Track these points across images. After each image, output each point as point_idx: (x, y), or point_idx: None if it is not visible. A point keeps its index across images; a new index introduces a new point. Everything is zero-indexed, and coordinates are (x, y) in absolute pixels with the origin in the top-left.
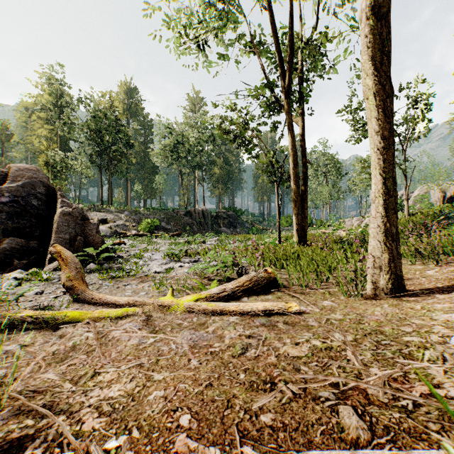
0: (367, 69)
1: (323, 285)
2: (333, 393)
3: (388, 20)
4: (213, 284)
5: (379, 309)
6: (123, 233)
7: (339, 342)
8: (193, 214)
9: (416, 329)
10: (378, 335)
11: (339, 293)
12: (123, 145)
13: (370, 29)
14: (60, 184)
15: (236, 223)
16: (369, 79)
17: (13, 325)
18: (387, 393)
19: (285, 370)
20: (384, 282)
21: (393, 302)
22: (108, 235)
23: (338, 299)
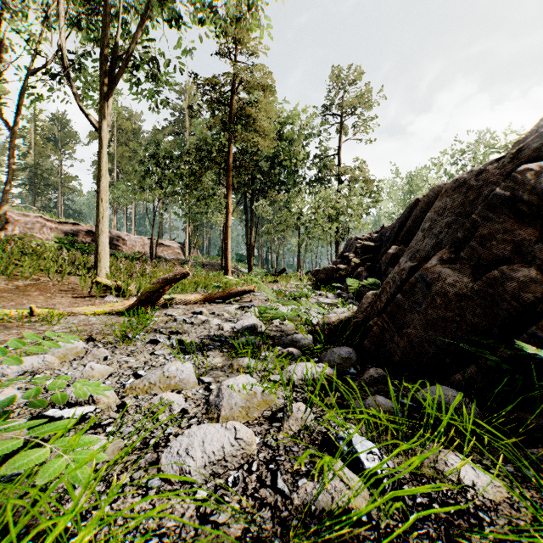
0: None
1: None
2: None
3: None
4: None
5: None
6: None
7: None
8: None
9: None
10: None
11: None
12: None
13: None
14: None
15: None
16: None
17: None
18: None
19: None
20: None
21: None
22: None
23: None
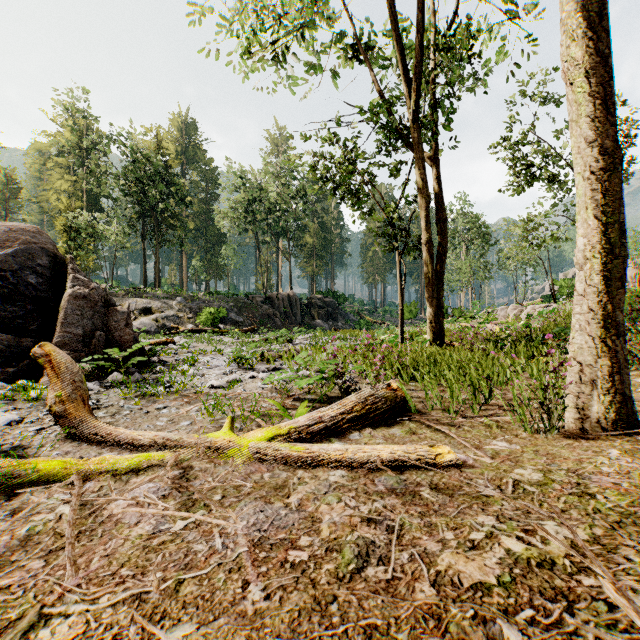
0: (574, 28)
1: (482, 410)
2: None
3: None
4: (302, 407)
5: (606, 461)
6: (174, 327)
7: (570, 551)
8: (275, 301)
9: None
10: None
11: (514, 425)
12: (176, 203)
13: None
14: (86, 259)
15: (337, 313)
16: (579, 47)
17: None
18: None
19: None
20: (601, 409)
21: (622, 445)
22: (153, 330)
23: (517, 436)
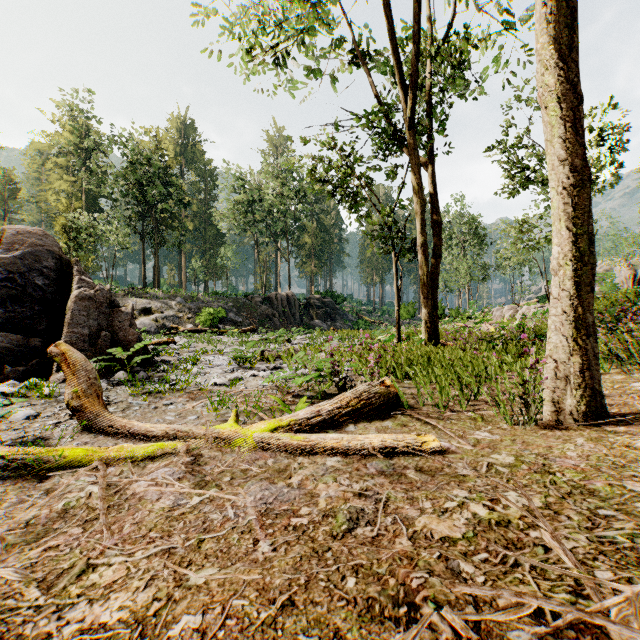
0: (547, 58)
1: (470, 405)
2: (537, 632)
3: None
4: (301, 402)
5: (572, 447)
6: (174, 327)
7: (522, 511)
8: (274, 301)
9: None
10: (587, 498)
11: (498, 418)
12: (175, 204)
13: None
14: (86, 259)
15: (335, 314)
16: (552, 75)
17: None
18: None
19: (433, 574)
20: (574, 402)
21: (590, 434)
22: (153, 330)
23: (498, 427)
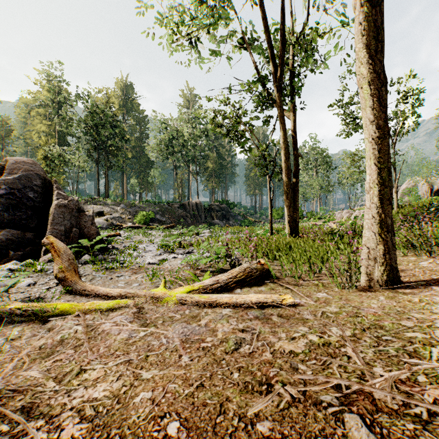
0: (362, 57)
1: (316, 276)
2: (336, 397)
3: (382, 10)
4: (206, 275)
5: (376, 302)
6: (119, 225)
7: (338, 337)
8: (187, 207)
9: (417, 323)
10: (378, 330)
11: (332, 284)
12: (119, 140)
13: (366, 16)
14: (58, 178)
15: (229, 215)
16: (365, 68)
17: (1, 318)
18: (396, 398)
19: (282, 369)
20: (379, 274)
21: (388, 294)
22: (105, 227)
23: (332, 290)
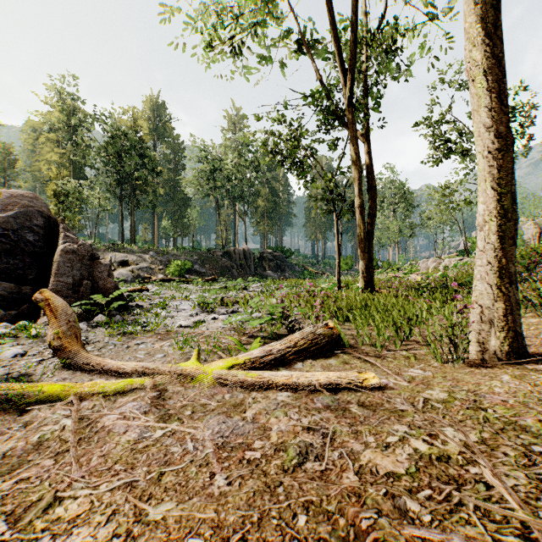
0: (475, 36)
1: (403, 345)
2: None
3: None
4: (256, 342)
5: (499, 384)
6: (147, 277)
7: (461, 448)
8: (232, 255)
9: None
10: (519, 434)
11: (428, 356)
12: (149, 172)
13: None
14: (73, 219)
15: (285, 265)
16: (479, 51)
17: None
18: None
19: (381, 513)
20: (497, 343)
21: (513, 372)
22: (130, 280)
23: (430, 365)
